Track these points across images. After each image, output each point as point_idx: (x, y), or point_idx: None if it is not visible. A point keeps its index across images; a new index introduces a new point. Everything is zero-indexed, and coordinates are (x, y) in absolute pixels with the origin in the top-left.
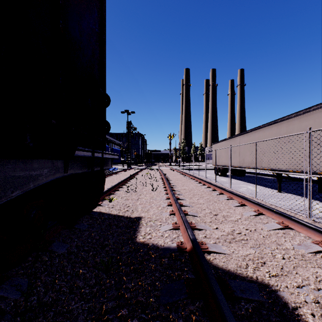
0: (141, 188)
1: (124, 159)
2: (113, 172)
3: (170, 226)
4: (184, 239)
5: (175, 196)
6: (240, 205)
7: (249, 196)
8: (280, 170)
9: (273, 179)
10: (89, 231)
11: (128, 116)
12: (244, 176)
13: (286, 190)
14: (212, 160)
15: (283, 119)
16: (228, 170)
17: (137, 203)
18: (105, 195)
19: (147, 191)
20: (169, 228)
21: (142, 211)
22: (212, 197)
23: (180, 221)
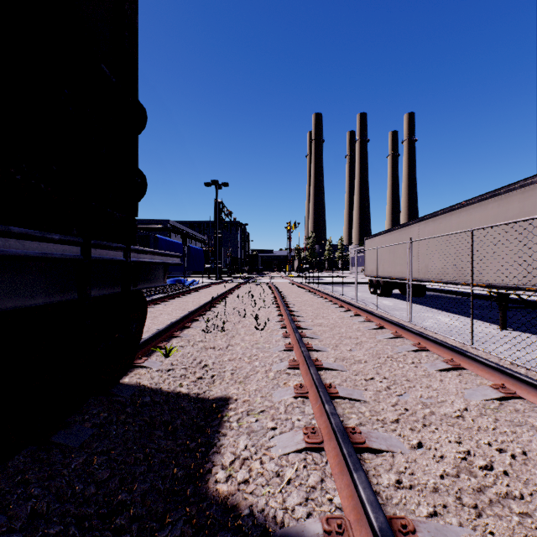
0: (235, 321)
1: (211, 266)
2: (189, 289)
3: (298, 437)
4: (343, 502)
5: (304, 342)
6: (451, 366)
7: (456, 342)
8: (507, 287)
9: (478, 302)
10: (89, 451)
11: (216, 191)
12: (424, 297)
13: (515, 326)
14: (365, 268)
15: (513, 187)
16: (395, 286)
17: (225, 356)
18: (159, 340)
19: (247, 329)
20: (295, 447)
21: (233, 381)
22: (380, 344)
23: (323, 423)
